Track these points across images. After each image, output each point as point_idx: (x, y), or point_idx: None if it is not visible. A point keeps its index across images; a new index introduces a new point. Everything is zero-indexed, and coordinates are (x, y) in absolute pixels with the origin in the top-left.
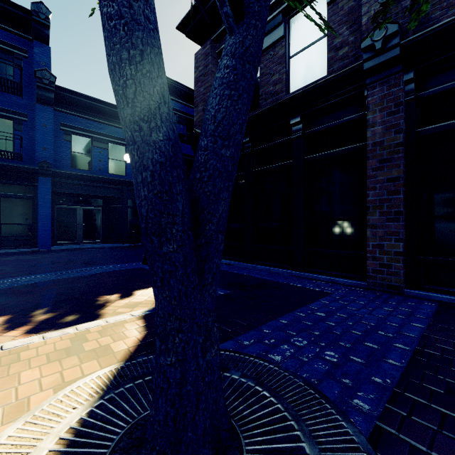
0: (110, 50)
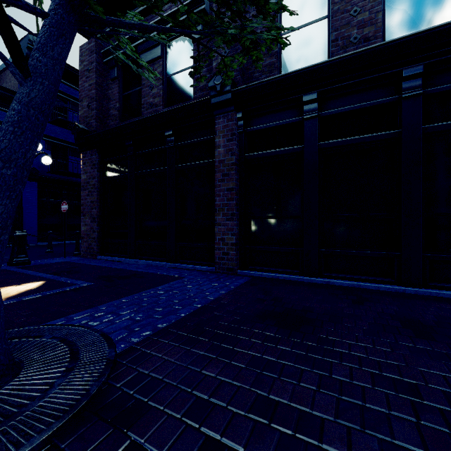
0: None
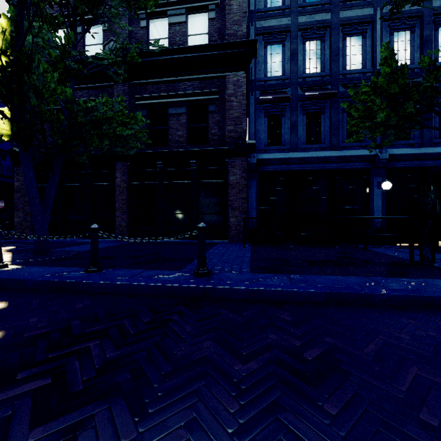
0: (28, 187)
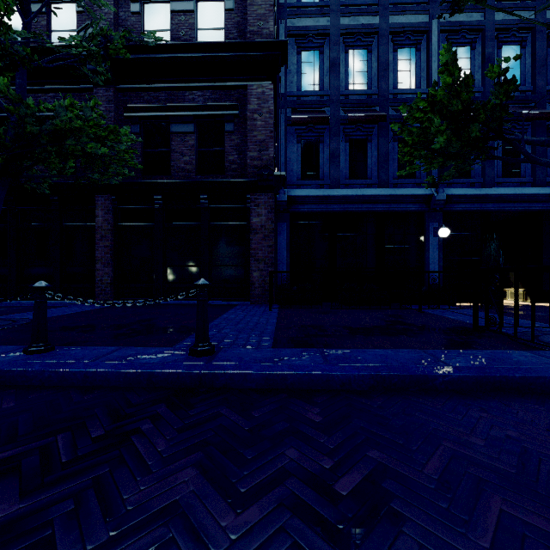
0: None
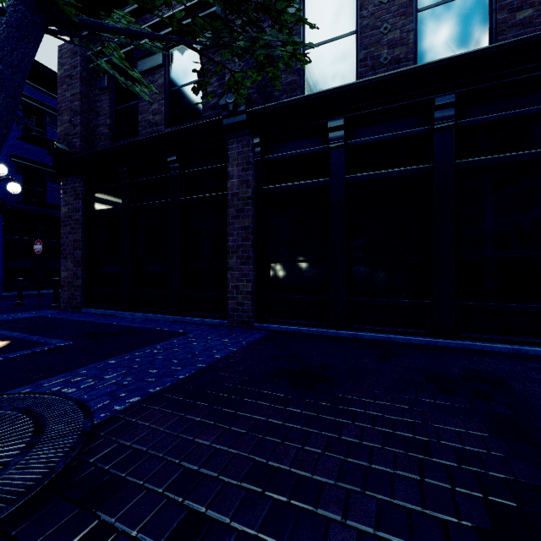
0: None
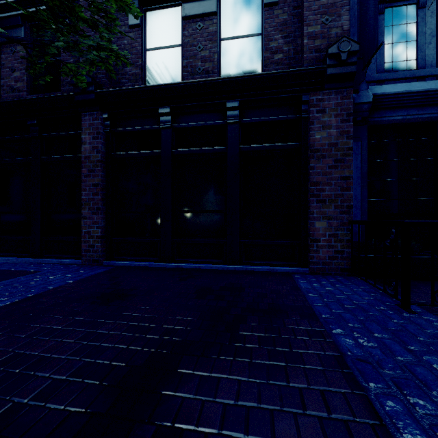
0: None
